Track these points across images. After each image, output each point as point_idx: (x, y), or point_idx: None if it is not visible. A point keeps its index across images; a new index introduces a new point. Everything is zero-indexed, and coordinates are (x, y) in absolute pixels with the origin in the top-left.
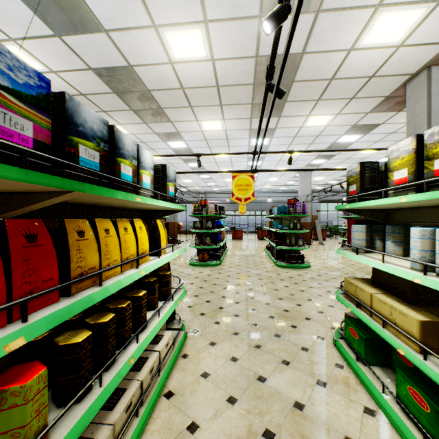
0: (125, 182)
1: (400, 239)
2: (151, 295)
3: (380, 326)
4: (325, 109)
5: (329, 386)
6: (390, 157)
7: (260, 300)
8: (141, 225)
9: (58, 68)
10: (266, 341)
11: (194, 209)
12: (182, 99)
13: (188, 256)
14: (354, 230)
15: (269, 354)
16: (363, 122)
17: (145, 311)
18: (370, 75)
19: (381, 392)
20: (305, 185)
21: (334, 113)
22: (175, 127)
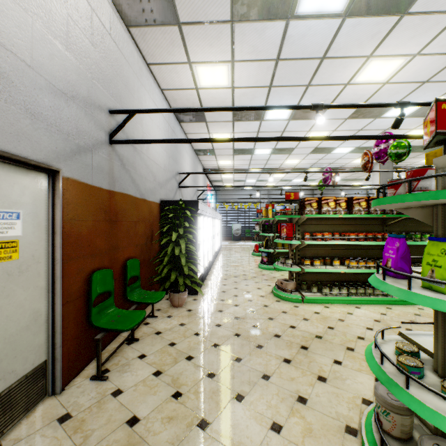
0: None
1: None
2: None
3: None
4: None
5: None
6: None
7: None
8: None
9: None
10: None
11: None
12: None
13: None
14: None
15: None
16: None
17: None
18: None
19: None
20: None
21: None
22: None
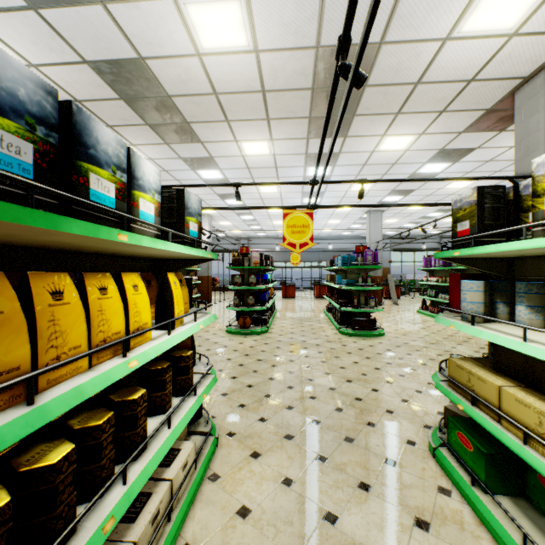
0: (95, 205)
1: (539, 302)
2: (160, 390)
3: (519, 442)
4: (406, 126)
5: (434, 529)
6: (537, 173)
7: (322, 383)
8: (137, 282)
9: (39, 59)
10: (333, 450)
11: (233, 259)
12: (216, 110)
13: (226, 321)
14: (466, 289)
15: (339, 473)
16: (453, 145)
17: (144, 422)
18: (468, 78)
19: (520, 544)
20: (375, 229)
21: (417, 132)
22: (208, 149)
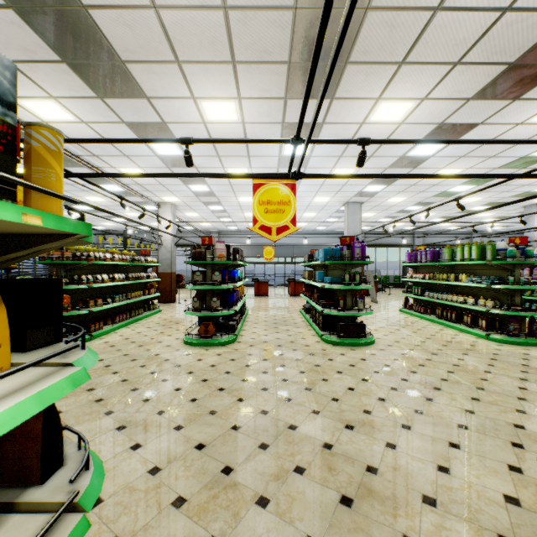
0: None
1: None
2: None
3: None
4: (407, 86)
5: None
6: None
7: (311, 433)
8: None
9: None
10: None
11: (193, 252)
12: (159, 40)
13: (186, 326)
14: None
15: None
16: (455, 119)
17: None
18: (504, 5)
19: None
20: (354, 222)
21: (418, 97)
22: (157, 110)
